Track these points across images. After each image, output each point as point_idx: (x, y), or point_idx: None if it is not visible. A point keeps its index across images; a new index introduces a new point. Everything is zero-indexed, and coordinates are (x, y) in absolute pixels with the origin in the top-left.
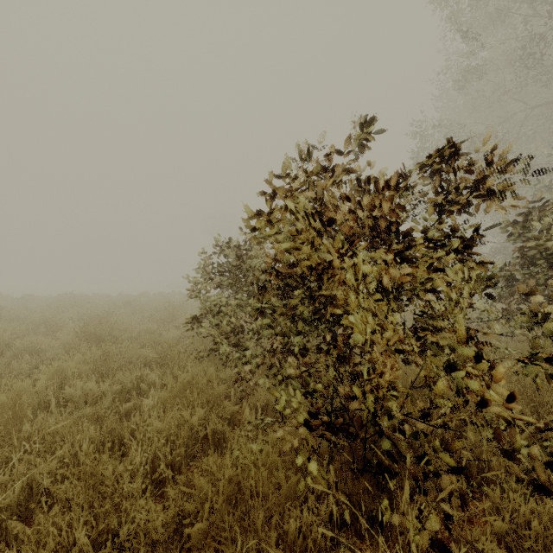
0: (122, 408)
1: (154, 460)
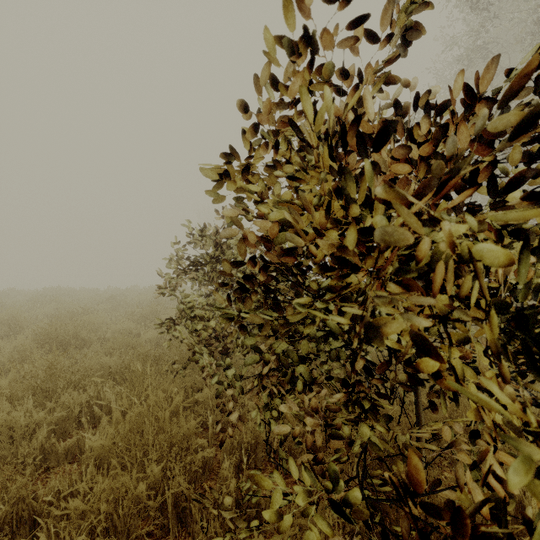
0: (60, 446)
1: None
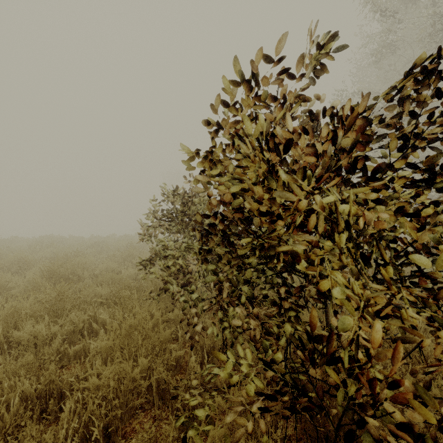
0: (71, 350)
1: (88, 423)
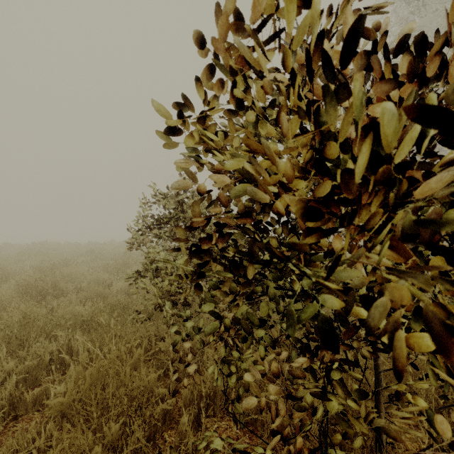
0: (28, 395)
1: None
